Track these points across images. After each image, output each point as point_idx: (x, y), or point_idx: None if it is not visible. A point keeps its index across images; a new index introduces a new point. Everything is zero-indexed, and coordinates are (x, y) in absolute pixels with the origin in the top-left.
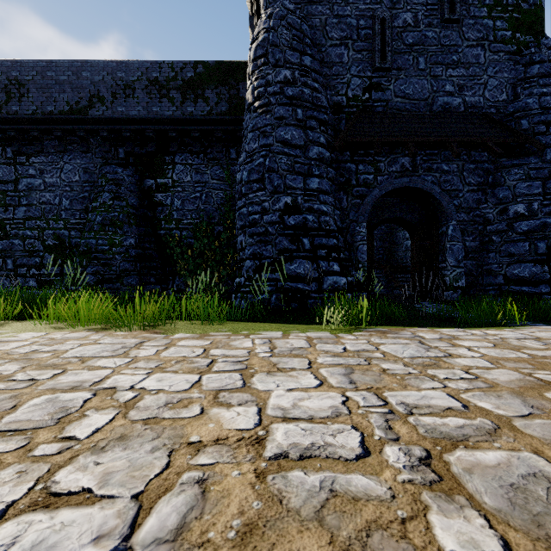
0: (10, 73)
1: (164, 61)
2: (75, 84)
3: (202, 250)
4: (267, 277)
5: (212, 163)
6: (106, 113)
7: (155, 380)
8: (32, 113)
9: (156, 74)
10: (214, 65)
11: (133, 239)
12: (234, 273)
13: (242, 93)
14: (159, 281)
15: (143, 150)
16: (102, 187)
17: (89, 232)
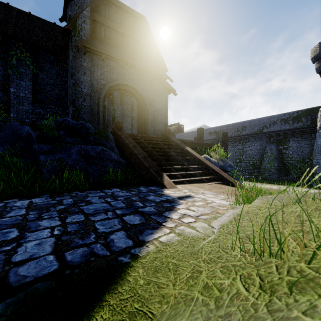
0: (242, 124)
1: (286, 113)
2: (258, 124)
3: (300, 167)
4: (319, 180)
5: (304, 139)
6: (267, 130)
7: (299, 190)
8: (247, 133)
9: (283, 117)
10: (305, 110)
11: (276, 164)
12: (313, 175)
13: (316, 117)
14: (284, 175)
15: (278, 138)
16: (267, 150)
17: (264, 162)
